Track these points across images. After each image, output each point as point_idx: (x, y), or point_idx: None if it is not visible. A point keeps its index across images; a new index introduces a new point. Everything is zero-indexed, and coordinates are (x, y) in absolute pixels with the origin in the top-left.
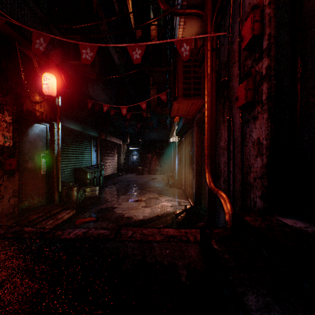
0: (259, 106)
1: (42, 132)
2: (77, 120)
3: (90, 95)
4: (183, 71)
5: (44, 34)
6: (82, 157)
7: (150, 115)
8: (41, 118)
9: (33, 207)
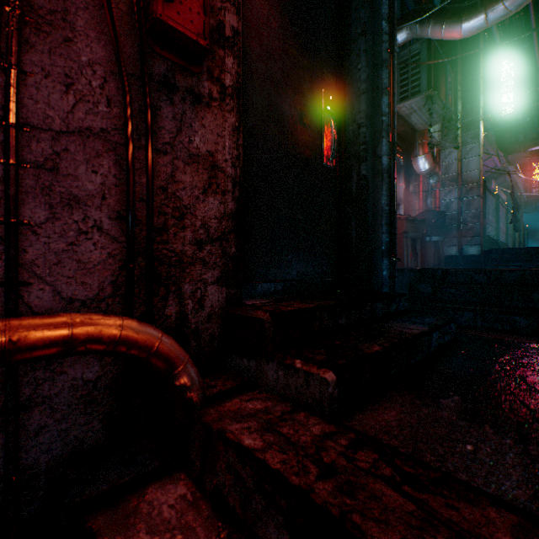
0: (217, 86)
1: None
2: None
3: None
4: None
5: None
6: None
7: None
8: None
9: None
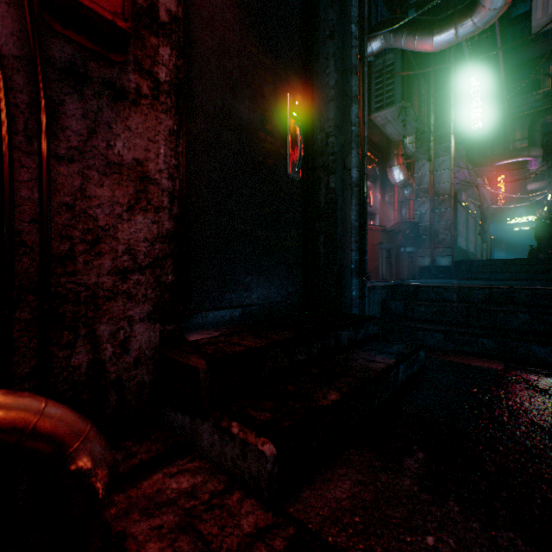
0: (147, 80)
1: None
2: None
3: None
4: None
5: None
6: None
7: None
8: None
9: None
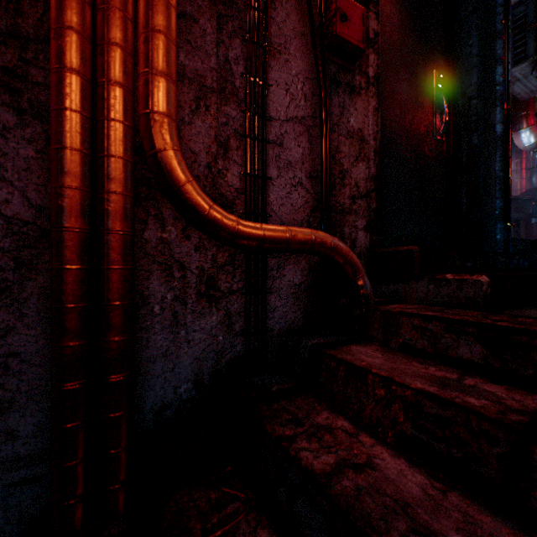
0: (364, 78)
1: None
2: None
3: None
4: None
5: None
6: None
7: None
8: None
9: None
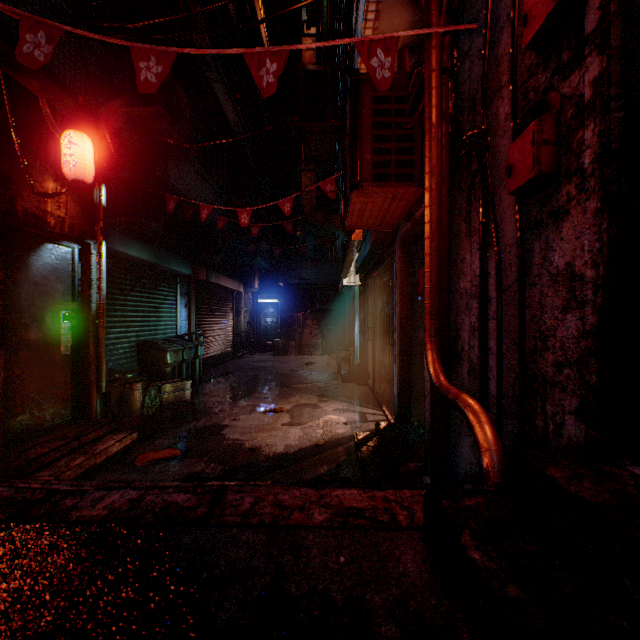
0: (573, 182)
1: (62, 261)
2: (146, 239)
3: (173, 186)
4: (373, 124)
5: (48, 22)
6: (156, 319)
7: (301, 232)
8: (59, 232)
9: (42, 429)
